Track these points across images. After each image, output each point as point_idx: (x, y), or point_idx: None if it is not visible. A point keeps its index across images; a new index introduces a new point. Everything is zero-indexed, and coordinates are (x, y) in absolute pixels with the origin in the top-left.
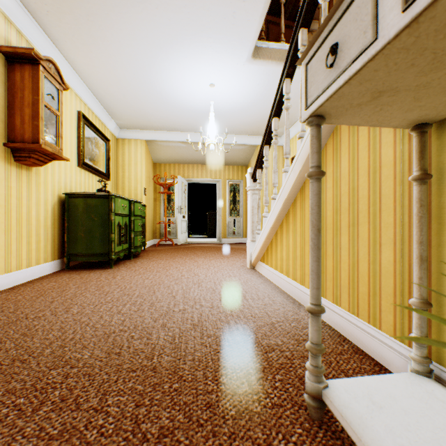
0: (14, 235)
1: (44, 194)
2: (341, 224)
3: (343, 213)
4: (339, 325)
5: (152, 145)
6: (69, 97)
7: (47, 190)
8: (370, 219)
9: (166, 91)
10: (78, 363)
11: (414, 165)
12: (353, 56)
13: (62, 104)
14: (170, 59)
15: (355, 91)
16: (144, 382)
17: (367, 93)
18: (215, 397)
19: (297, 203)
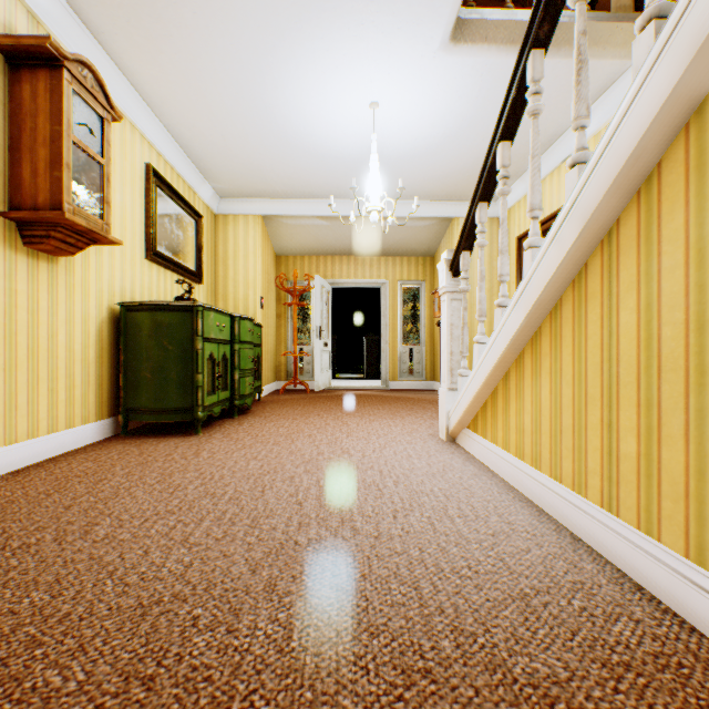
0: (22, 377)
1: (81, 304)
2: None
3: None
4: None
5: (274, 224)
6: (129, 139)
7: (88, 298)
8: None
9: (292, 123)
10: None
11: None
12: None
13: (109, 144)
14: (298, 56)
15: None
16: None
17: None
18: None
19: (565, 312)
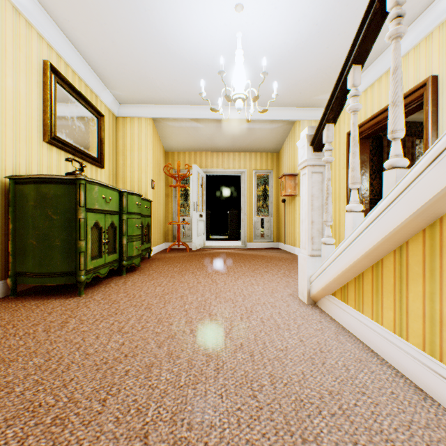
0: None
1: None
2: None
3: None
4: None
5: (162, 126)
6: (24, 34)
7: None
8: None
9: (170, 27)
10: None
11: None
12: None
13: None
14: None
15: None
16: None
17: None
18: None
19: None
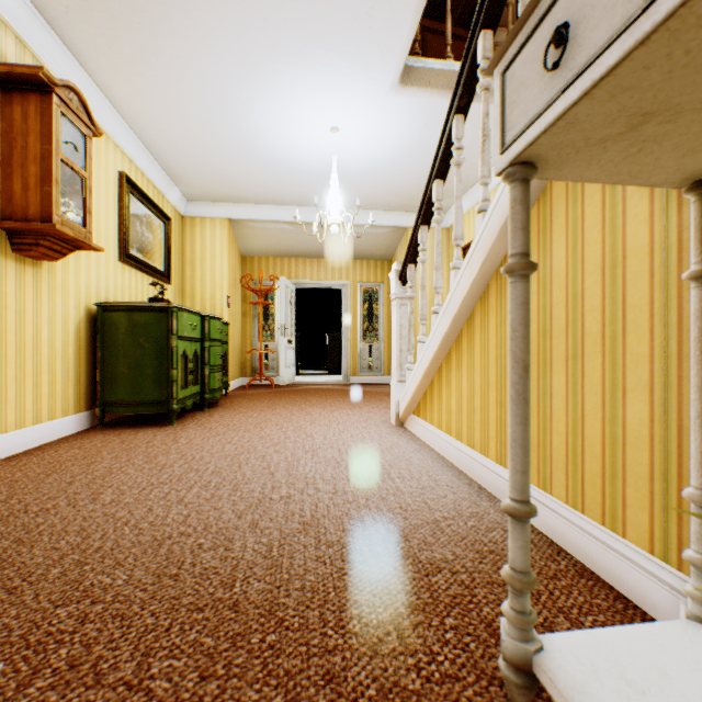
0: (11, 373)
1: (62, 305)
2: (553, 354)
3: (556, 337)
4: (550, 525)
5: (240, 227)
6: (104, 148)
7: (68, 299)
8: (605, 346)
9: (260, 140)
10: (105, 594)
11: (692, 252)
12: (602, 41)
13: (91, 158)
14: (267, 87)
15: (600, 113)
16: (217, 632)
17: (621, 117)
18: (341, 661)
19: (476, 320)
